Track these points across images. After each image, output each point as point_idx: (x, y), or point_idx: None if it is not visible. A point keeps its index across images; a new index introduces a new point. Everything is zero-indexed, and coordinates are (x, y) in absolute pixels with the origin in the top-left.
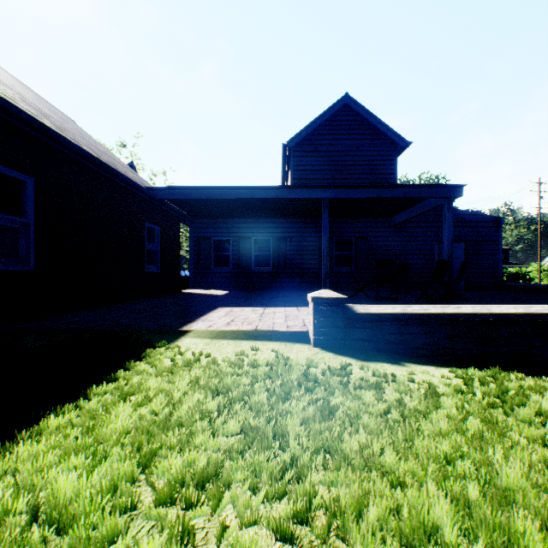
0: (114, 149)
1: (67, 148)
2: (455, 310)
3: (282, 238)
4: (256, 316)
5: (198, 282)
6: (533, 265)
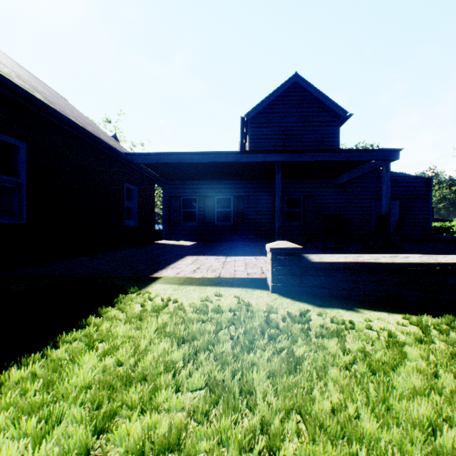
0: (101, 124)
1: (55, 117)
2: (403, 259)
3: (241, 197)
4: (219, 264)
5: (169, 235)
6: (455, 220)
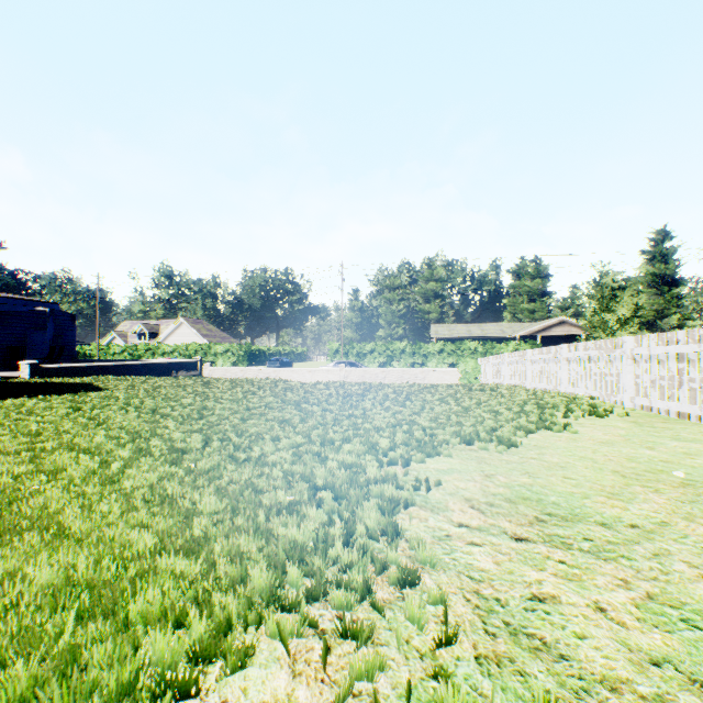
0: None
1: None
2: (76, 365)
3: None
4: None
5: None
6: (95, 345)
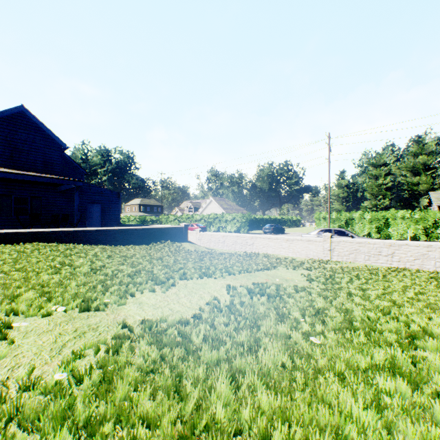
0: None
1: None
2: (37, 230)
3: None
4: None
5: None
6: (162, 215)
